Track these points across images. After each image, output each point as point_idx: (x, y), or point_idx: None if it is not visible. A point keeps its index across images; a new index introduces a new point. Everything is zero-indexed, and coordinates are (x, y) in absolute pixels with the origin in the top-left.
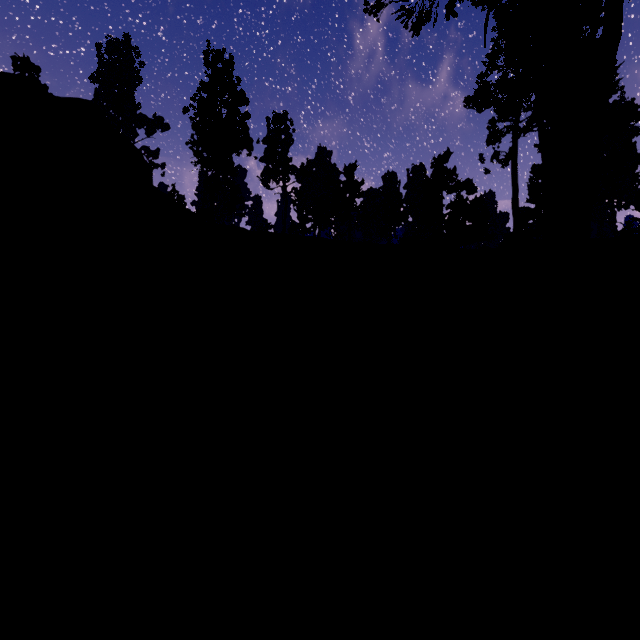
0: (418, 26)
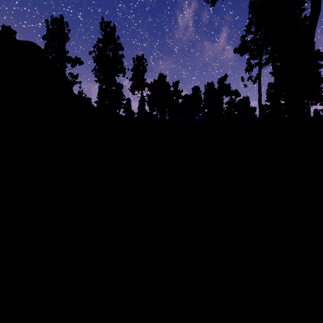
0: (214, 1)
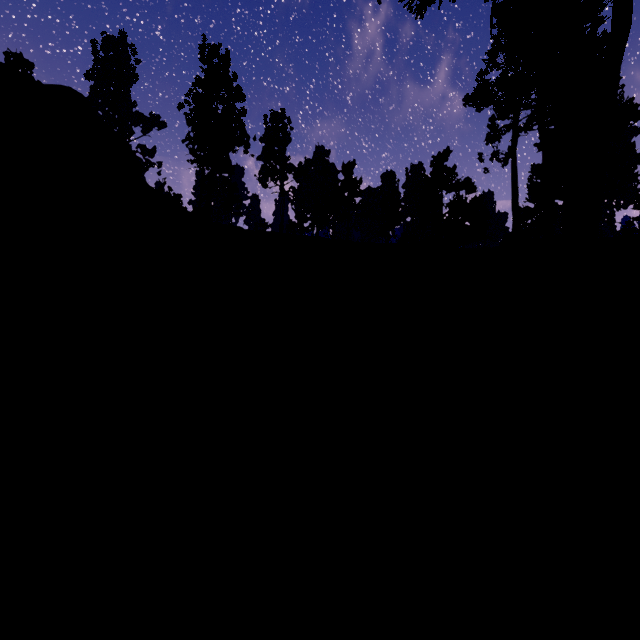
0: (422, 8)
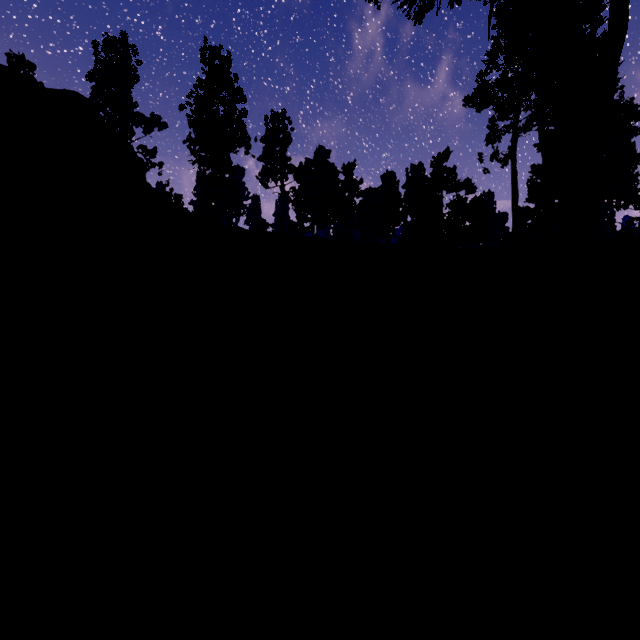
0: (421, 14)
